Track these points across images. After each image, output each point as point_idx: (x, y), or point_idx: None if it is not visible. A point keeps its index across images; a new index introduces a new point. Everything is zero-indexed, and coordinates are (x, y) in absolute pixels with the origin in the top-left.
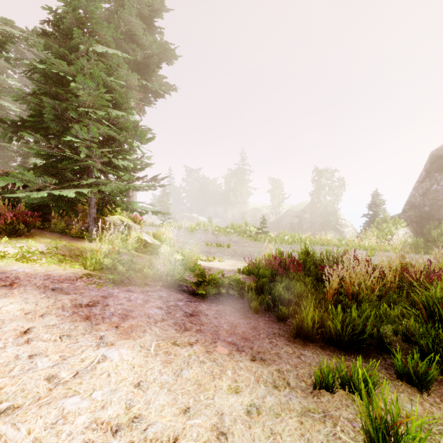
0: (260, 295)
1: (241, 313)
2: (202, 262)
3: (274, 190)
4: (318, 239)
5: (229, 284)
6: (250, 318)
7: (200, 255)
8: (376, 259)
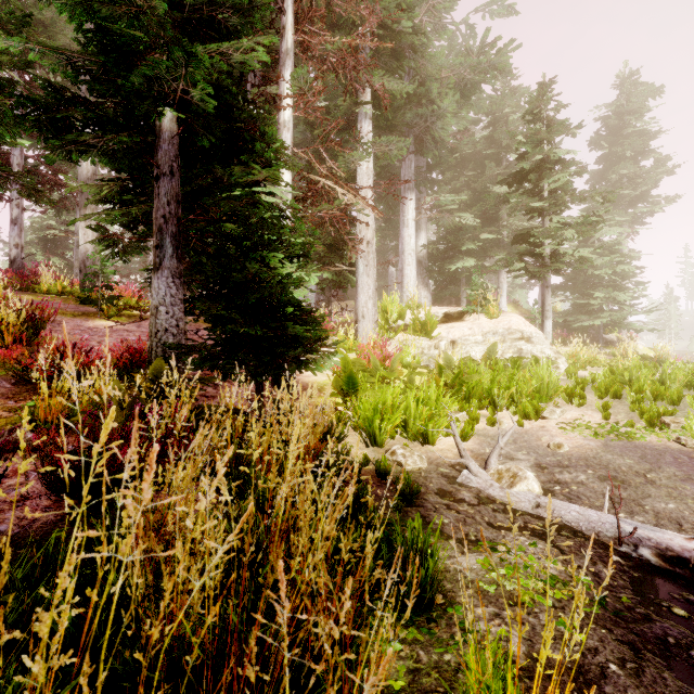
0: None
1: None
2: None
3: None
4: None
5: None
6: None
7: None
8: None
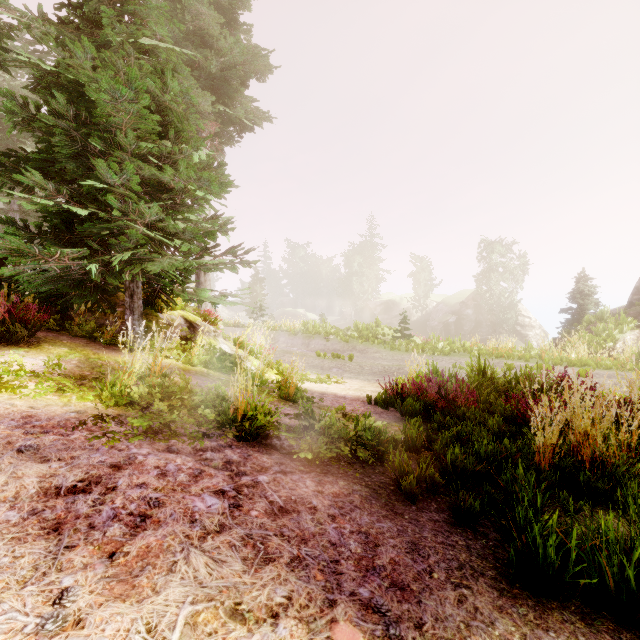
0: (411, 451)
1: (383, 502)
2: (310, 384)
3: (418, 274)
4: (492, 347)
5: (356, 433)
6: (401, 514)
7: (307, 373)
8: (634, 392)
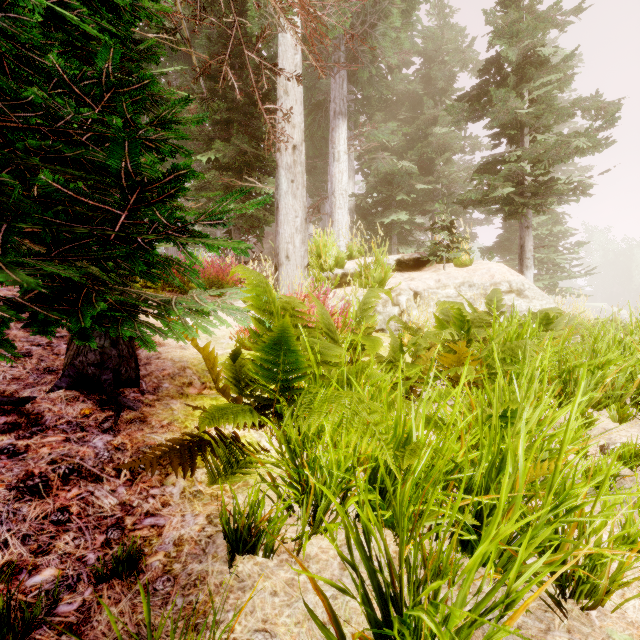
0: None
1: None
2: None
3: None
4: None
5: None
6: None
7: None
8: None
